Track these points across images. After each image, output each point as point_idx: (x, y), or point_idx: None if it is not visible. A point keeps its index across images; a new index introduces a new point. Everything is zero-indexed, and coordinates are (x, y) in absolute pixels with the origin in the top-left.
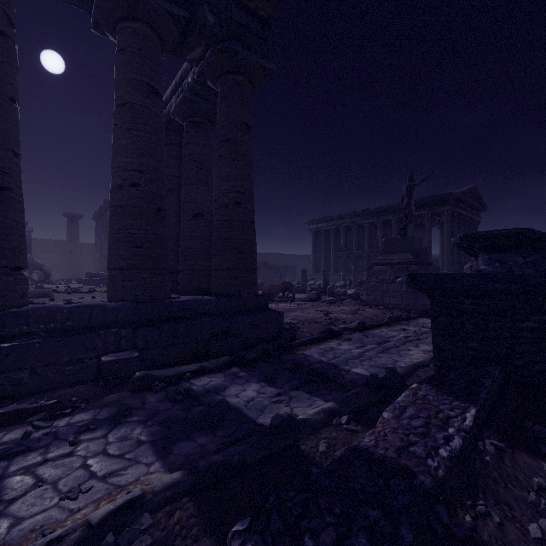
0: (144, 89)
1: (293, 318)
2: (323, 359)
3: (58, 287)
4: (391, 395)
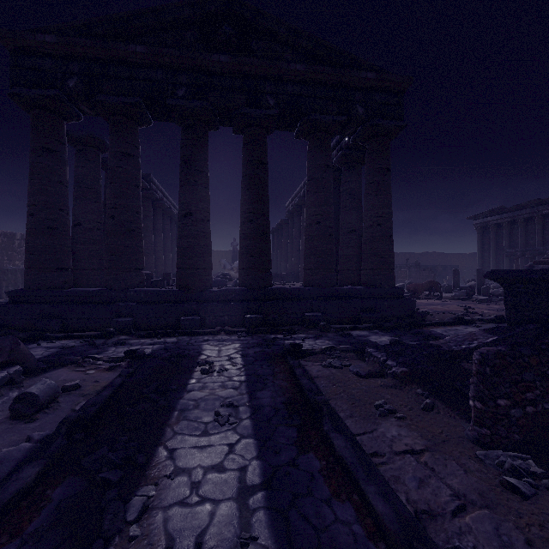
0: (322, 168)
1: (430, 309)
2: (444, 333)
3: None
4: None
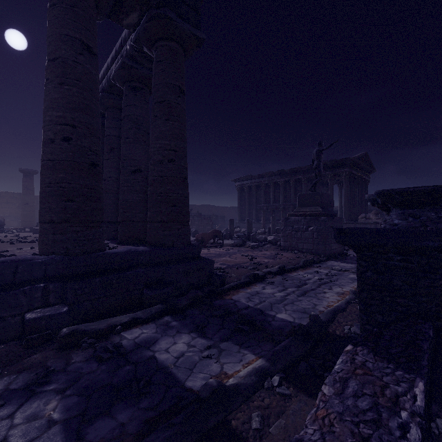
0: (77, 45)
1: (223, 263)
2: (250, 304)
3: (7, 236)
4: (316, 344)
